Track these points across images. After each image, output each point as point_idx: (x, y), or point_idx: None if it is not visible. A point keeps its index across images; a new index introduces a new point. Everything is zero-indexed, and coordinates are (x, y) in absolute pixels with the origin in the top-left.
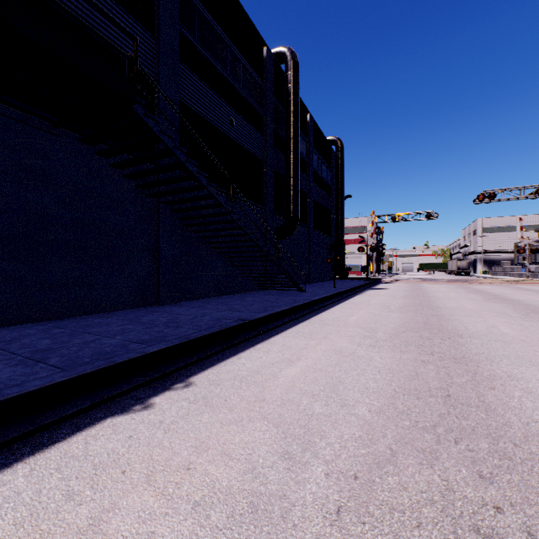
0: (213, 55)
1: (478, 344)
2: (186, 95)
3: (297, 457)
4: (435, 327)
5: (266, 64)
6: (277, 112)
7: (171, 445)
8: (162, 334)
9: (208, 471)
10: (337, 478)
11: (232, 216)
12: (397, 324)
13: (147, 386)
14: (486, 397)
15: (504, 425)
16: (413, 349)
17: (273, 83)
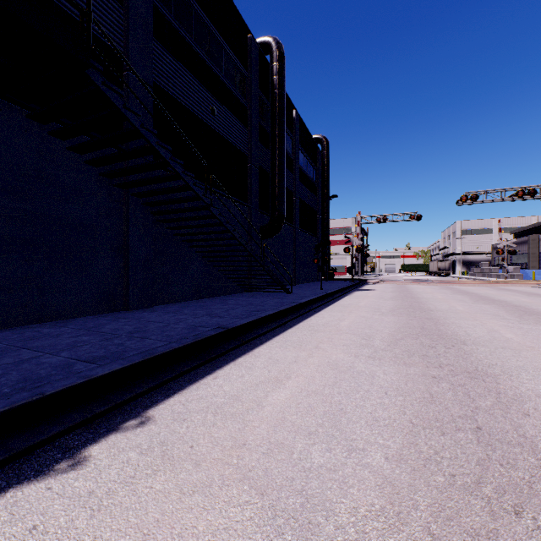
0: (192, 36)
1: (487, 353)
2: (161, 77)
3: None
4: (434, 332)
5: (250, 53)
6: (262, 105)
7: None
8: (122, 348)
9: None
10: None
11: (212, 210)
12: (392, 329)
13: (87, 427)
14: (524, 428)
15: None
16: (419, 361)
17: (257, 74)
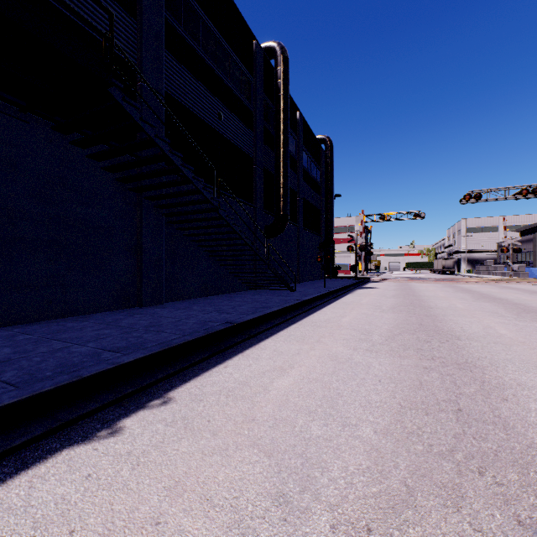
0: (200, 45)
1: (479, 347)
2: (171, 85)
3: (295, 501)
4: (431, 328)
5: (255, 58)
6: (267, 108)
7: (138, 486)
8: (141, 340)
9: (182, 526)
10: (346, 532)
11: (220, 212)
12: (391, 326)
13: (118, 404)
14: (500, 410)
15: (530, 448)
16: (413, 354)
17: (262, 78)
